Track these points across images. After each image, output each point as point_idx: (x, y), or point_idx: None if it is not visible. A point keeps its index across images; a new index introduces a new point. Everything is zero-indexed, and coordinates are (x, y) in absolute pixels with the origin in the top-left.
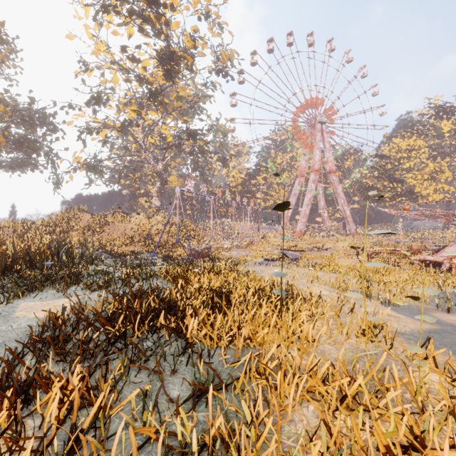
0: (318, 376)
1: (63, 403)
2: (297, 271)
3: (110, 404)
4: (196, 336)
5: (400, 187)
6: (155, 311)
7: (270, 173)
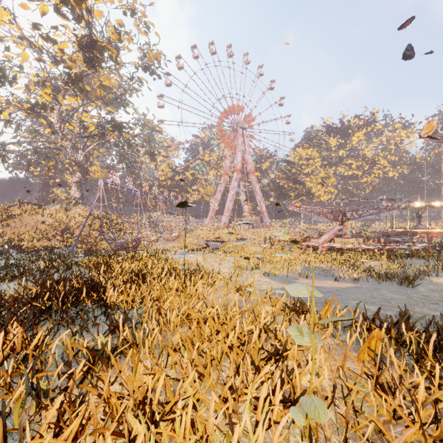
0: (195, 311)
1: (6, 345)
2: (211, 257)
3: (45, 344)
4: (115, 302)
5: (302, 188)
6: (79, 289)
7: (177, 179)
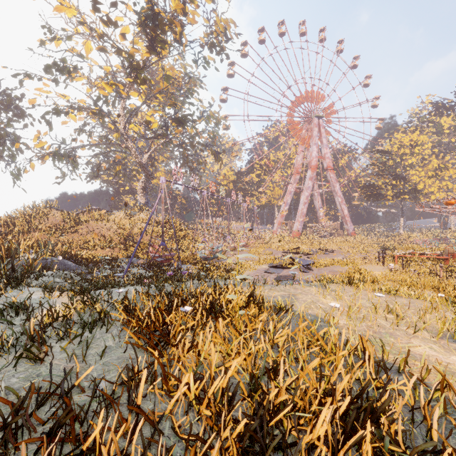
0: None
1: None
2: (345, 295)
3: None
4: None
5: (403, 185)
6: None
7: None
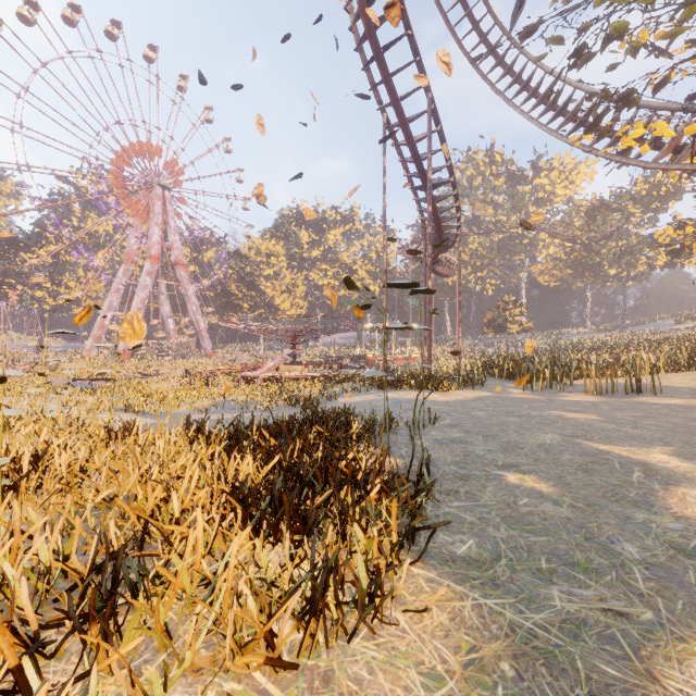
0: None
1: None
2: (54, 399)
3: None
4: None
5: (260, 297)
6: None
7: None
